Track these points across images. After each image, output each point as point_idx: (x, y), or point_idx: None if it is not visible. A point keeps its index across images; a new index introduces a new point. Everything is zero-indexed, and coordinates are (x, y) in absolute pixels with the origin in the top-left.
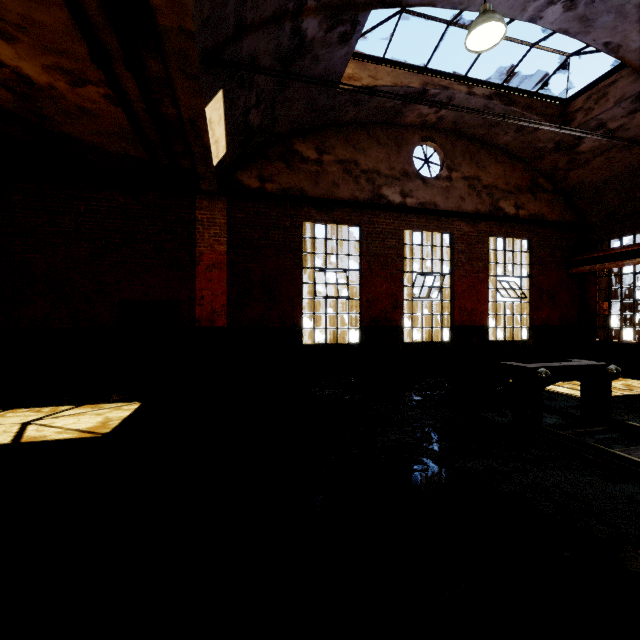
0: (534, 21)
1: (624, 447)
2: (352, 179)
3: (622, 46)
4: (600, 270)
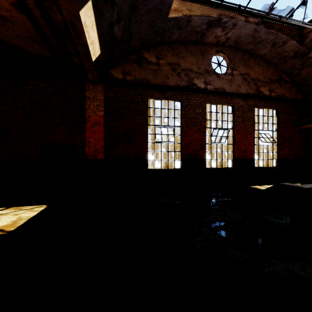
0: None
1: None
2: (176, 74)
3: None
4: None
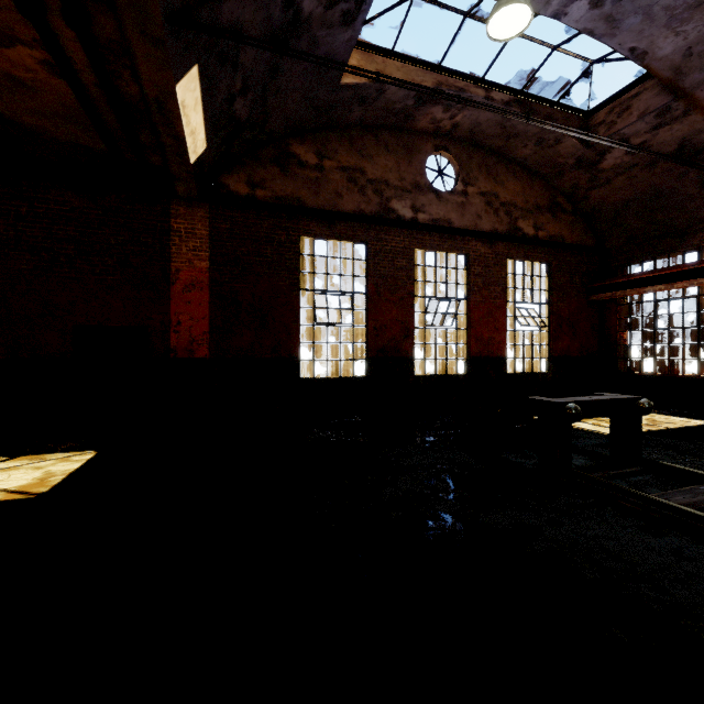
0: (558, 17)
1: (660, 491)
2: (357, 189)
3: (648, 53)
4: (620, 297)
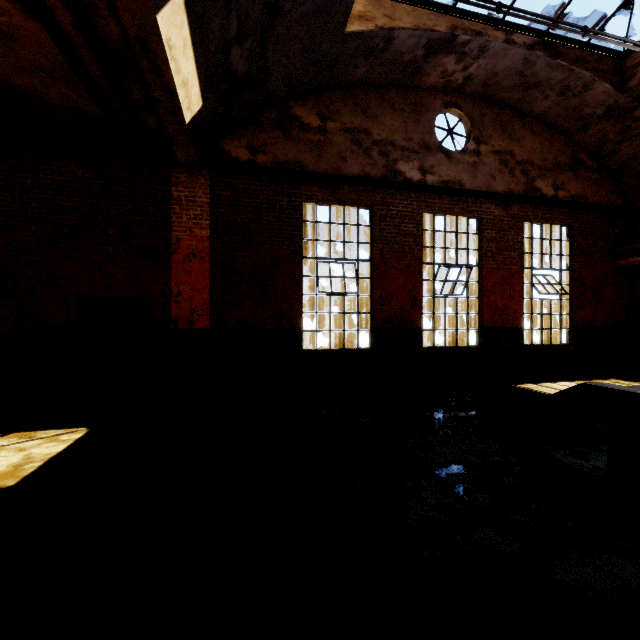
0: None
1: None
2: (362, 151)
3: None
4: None
